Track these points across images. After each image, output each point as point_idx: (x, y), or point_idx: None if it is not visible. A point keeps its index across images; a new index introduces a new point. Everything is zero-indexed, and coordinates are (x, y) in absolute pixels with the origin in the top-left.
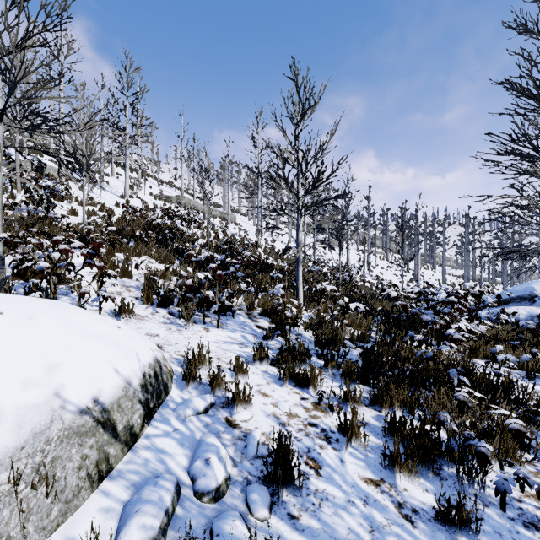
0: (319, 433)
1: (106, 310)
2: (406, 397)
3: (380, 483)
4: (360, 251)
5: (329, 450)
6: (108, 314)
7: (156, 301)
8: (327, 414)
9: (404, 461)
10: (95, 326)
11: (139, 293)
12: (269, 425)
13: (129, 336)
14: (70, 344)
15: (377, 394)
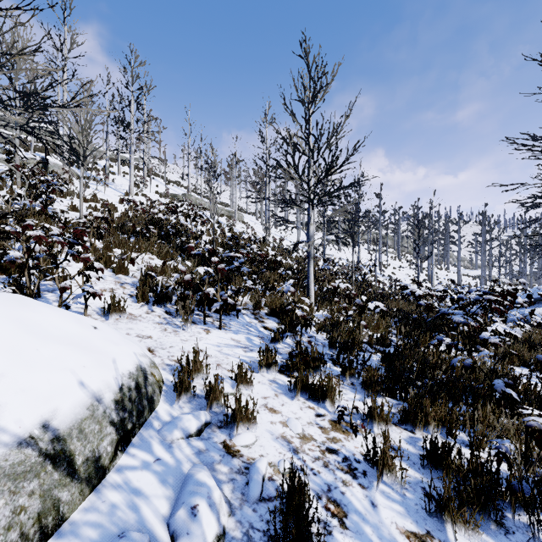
0: (340, 462)
1: (95, 309)
2: (443, 415)
3: (427, 539)
4: (371, 250)
5: (355, 487)
6: (96, 313)
7: (153, 299)
8: (349, 436)
9: (458, 508)
10: (61, 327)
11: (135, 290)
12: (278, 452)
13: (107, 338)
14: (19, 349)
15: (408, 410)
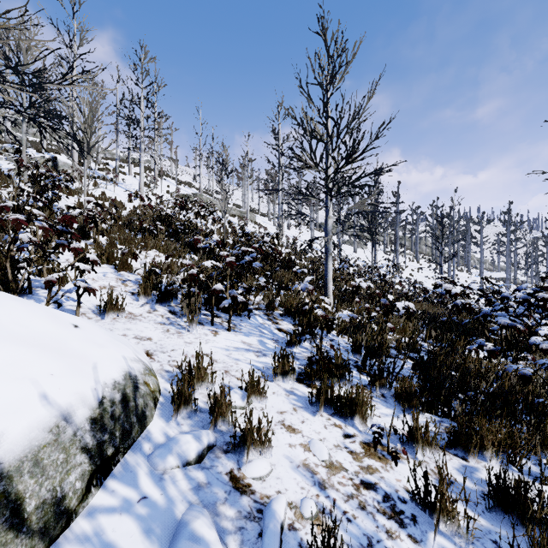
0: (381, 503)
1: (91, 307)
2: (502, 437)
3: None
4: (387, 252)
5: (404, 541)
6: (92, 311)
7: (156, 297)
8: (388, 464)
9: None
10: (28, 324)
11: (137, 288)
12: (299, 487)
13: (90, 339)
14: None
15: (458, 431)
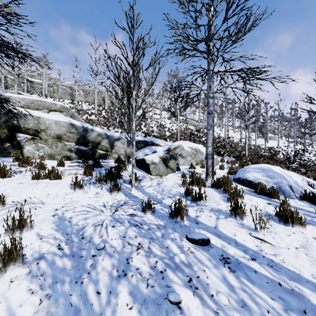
0: None
1: None
2: None
3: None
4: (290, 142)
5: None
6: None
7: None
8: None
9: None
10: None
11: None
12: None
13: None
14: None
15: None
